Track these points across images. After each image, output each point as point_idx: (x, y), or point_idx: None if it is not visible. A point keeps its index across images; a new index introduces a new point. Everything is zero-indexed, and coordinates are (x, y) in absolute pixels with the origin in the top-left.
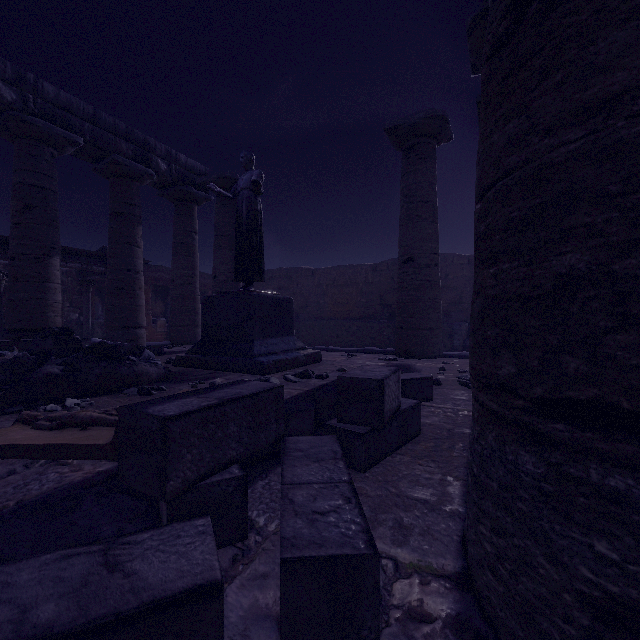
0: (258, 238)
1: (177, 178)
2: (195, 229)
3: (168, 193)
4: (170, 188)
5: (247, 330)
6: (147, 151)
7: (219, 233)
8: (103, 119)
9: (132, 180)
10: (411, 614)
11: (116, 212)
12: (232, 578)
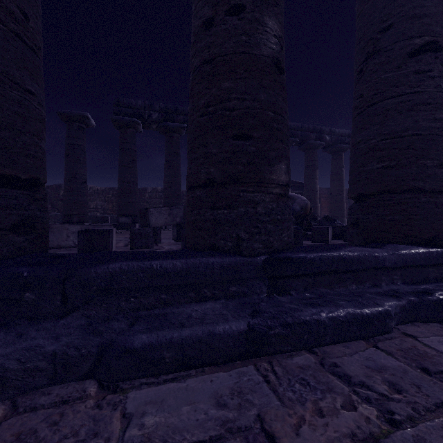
0: None
1: (334, 142)
2: (343, 165)
3: (329, 150)
4: (330, 147)
5: None
6: (321, 134)
7: None
8: (304, 127)
9: (314, 149)
10: None
11: (307, 165)
12: None
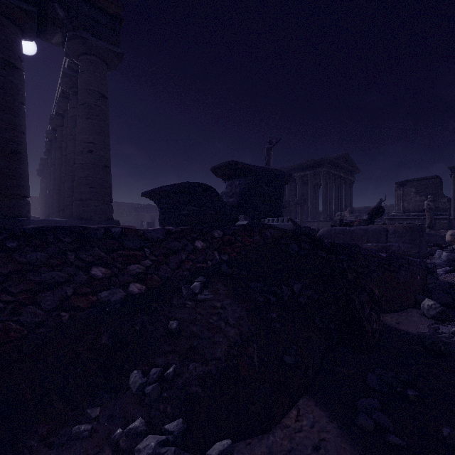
0: None
1: None
2: None
3: None
4: None
5: None
6: None
7: None
8: None
9: None
10: None
11: None
12: None
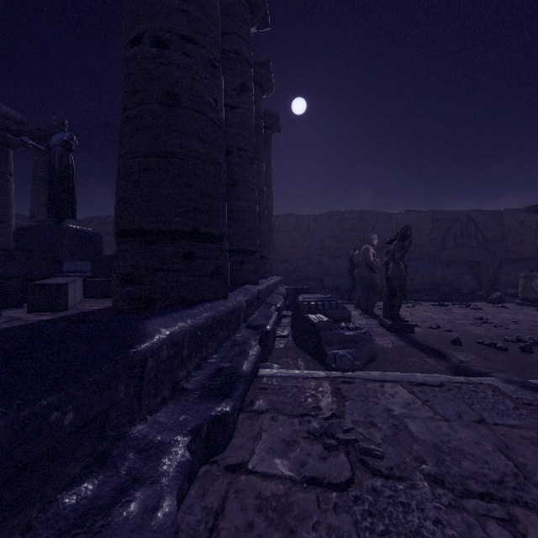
0: (70, 185)
1: None
2: (10, 171)
3: None
4: None
5: (58, 254)
6: None
7: (37, 178)
8: None
9: None
10: (86, 309)
11: None
12: (12, 310)
